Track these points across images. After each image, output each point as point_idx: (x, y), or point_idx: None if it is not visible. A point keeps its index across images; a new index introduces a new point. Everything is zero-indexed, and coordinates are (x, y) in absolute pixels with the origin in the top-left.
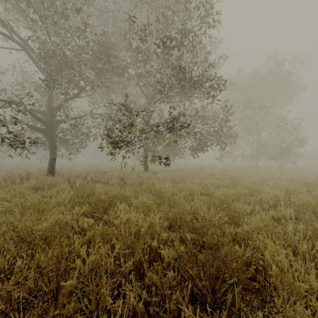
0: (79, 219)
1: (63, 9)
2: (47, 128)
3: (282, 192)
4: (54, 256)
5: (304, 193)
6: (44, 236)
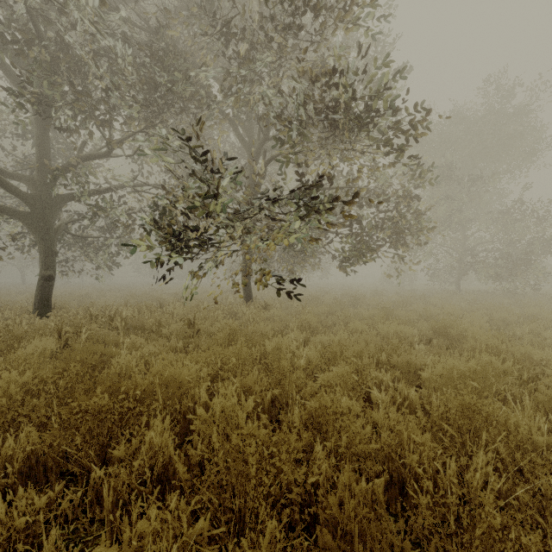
0: None
1: None
2: (35, 211)
3: None
4: None
5: None
6: None
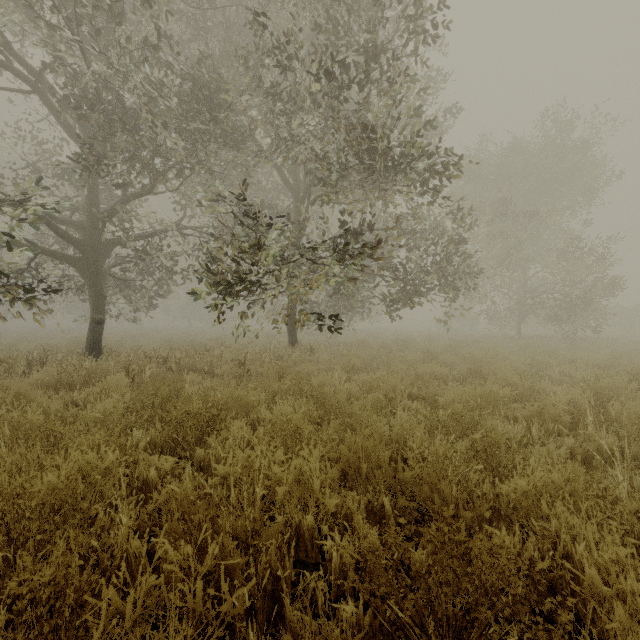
0: (139, 459)
1: (116, 1)
2: (86, 257)
3: (587, 393)
4: (48, 579)
5: (632, 395)
6: (49, 506)
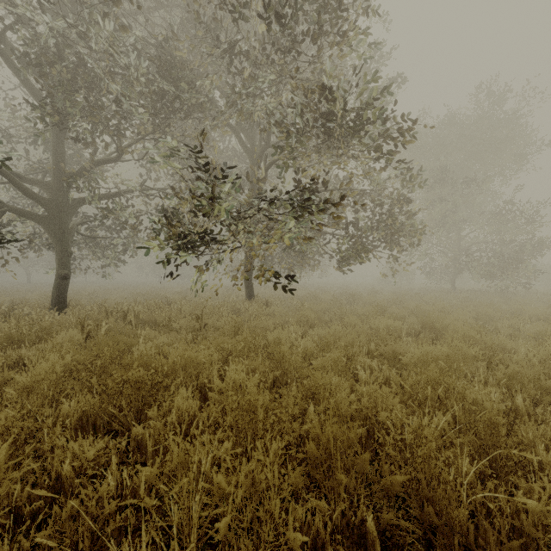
0: (56, 445)
1: None
2: (52, 215)
3: None
4: None
5: None
6: None
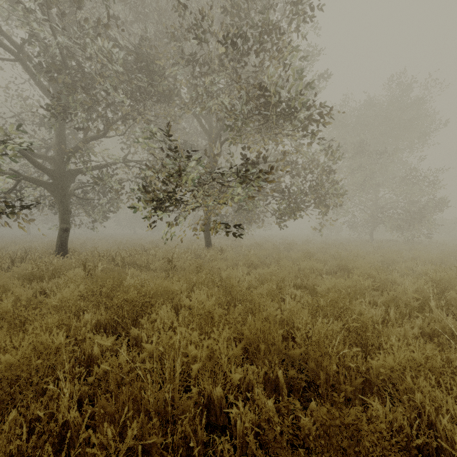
0: (86, 337)
1: None
2: (56, 182)
3: (428, 284)
4: None
5: None
6: (6, 381)
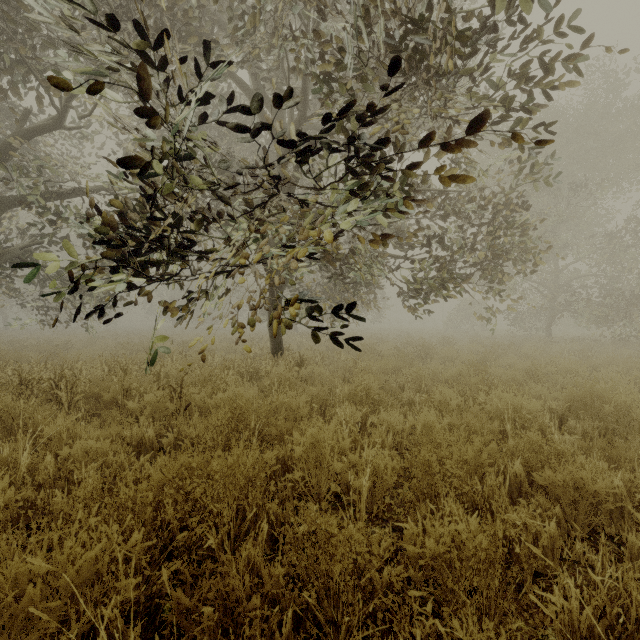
0: None
1: None
2: None
3: None
4: None
5: None
6: None
